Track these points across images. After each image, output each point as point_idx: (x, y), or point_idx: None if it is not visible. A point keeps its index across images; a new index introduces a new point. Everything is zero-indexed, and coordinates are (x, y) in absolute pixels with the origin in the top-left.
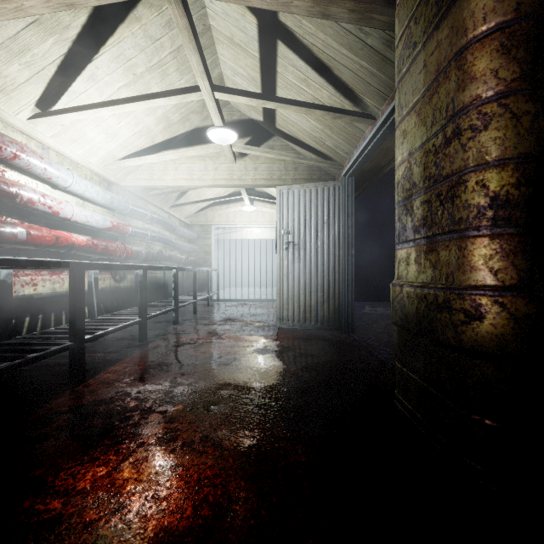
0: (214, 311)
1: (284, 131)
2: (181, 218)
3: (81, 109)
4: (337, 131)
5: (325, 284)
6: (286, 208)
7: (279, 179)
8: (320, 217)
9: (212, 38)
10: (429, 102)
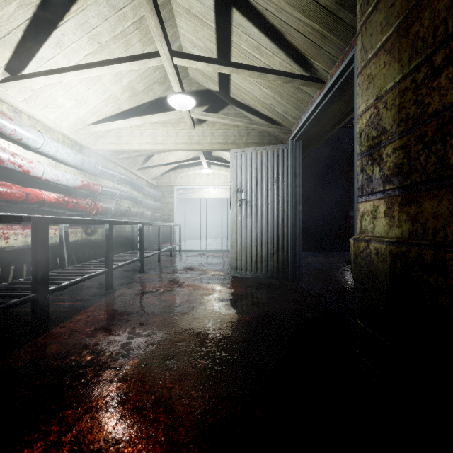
0: (176, 261)
1: (237, 99)
2: (148, 179)
3: (48, 73)
4: (286, 97)
5: (275, 237)
6: (239, 169)
7: (233, 143)
8: (270, 177)
9: (172, 11)
10: (406, 34)
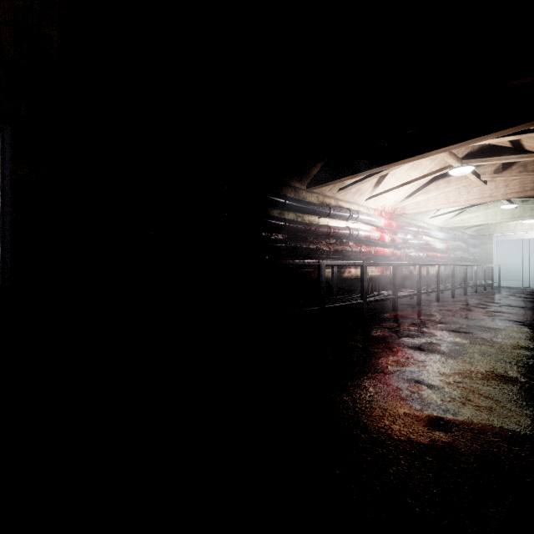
0: (498, 291)
1: None
2: (469, 232)
3: (447, 213)
4: None
5: None
6: None
7: None
8: None
9: None
10: None
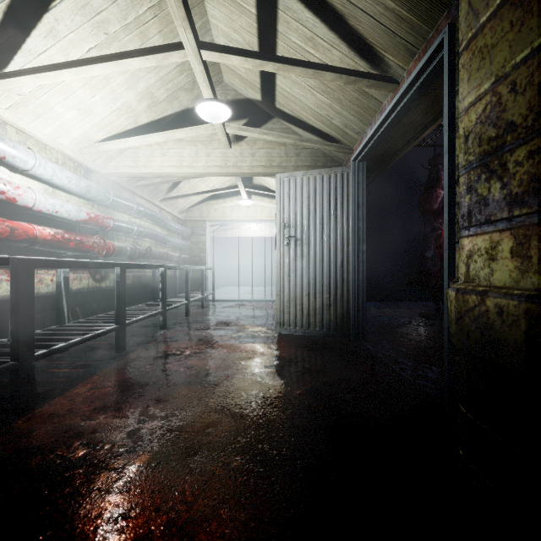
0: (208, 313)
1: (285, 111)
2: (174, 212)
3: (37, 71)
4: (347, 105)
5: (332, 284)
6: (287, 198)
7: (279, 166)
8: (326, 208)
9: None
10: None
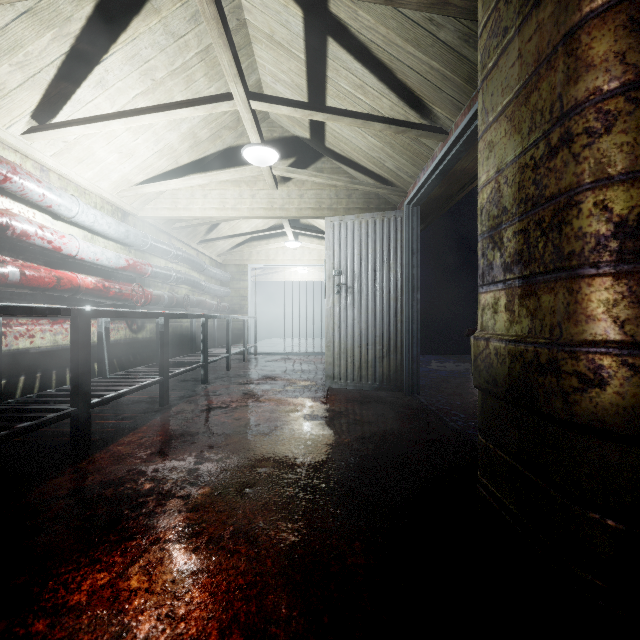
0: (251, 367)
1: (335, 150)
2: (212, 255)
3: (87, 121)
4: (399, 149)
5: (385, 335)
6: (337, 244)
7: (329, 209)
8: (379, 254)
9: (248, 36)
10: (526, 102)
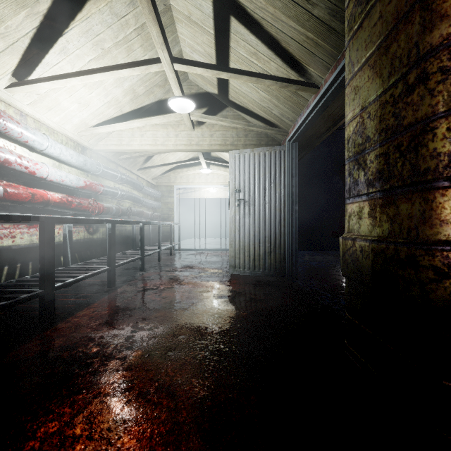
0: (176, 259)
1: (236, 102)
2: (148, 179)
3: (53, 78)
4: (283, 100)
5: (272, 236)
6: (237, 170)
7: (231, 145)
8: (268, 177)
9: (173, 18)
10: (386, 52)
